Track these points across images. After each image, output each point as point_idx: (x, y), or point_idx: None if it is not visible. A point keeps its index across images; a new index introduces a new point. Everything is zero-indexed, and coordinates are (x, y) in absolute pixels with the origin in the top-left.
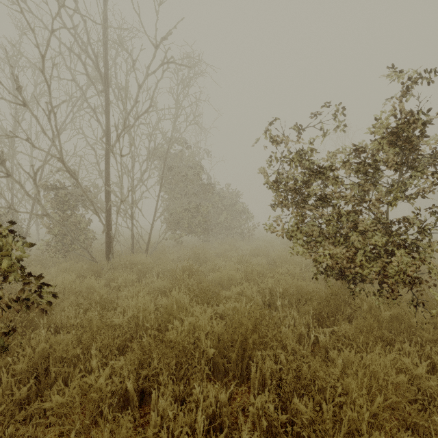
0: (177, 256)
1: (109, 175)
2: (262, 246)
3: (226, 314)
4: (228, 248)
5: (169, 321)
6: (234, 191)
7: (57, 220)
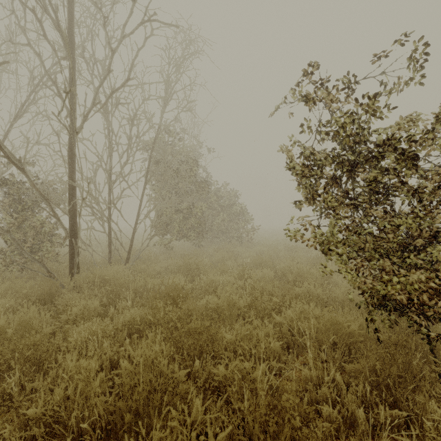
0: (165, 267)
1: (74, 166)
2: (264, 252)
3: (229, 382)
4: (225, 255)
5: (127, 412)
6: (231, 191)
7: (10, 223)
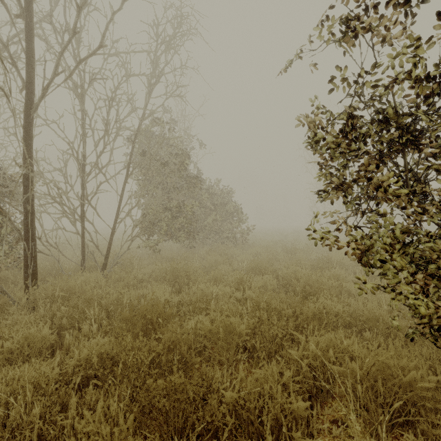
0: (148, 274)
1: (31, 151)
2: (261, 254)
3: None
4: (219, 259)
5: None
6: (224, 189)
7: None
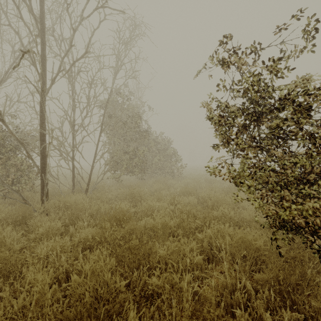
0: (115, 195)
1: (45, 118)
2: (190, 184)
3: (161, 290)
4: (161, 186)
5: (73, 320)
6: (166, 138)
7: None
